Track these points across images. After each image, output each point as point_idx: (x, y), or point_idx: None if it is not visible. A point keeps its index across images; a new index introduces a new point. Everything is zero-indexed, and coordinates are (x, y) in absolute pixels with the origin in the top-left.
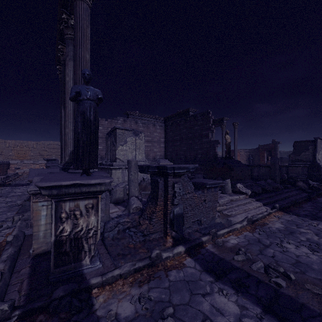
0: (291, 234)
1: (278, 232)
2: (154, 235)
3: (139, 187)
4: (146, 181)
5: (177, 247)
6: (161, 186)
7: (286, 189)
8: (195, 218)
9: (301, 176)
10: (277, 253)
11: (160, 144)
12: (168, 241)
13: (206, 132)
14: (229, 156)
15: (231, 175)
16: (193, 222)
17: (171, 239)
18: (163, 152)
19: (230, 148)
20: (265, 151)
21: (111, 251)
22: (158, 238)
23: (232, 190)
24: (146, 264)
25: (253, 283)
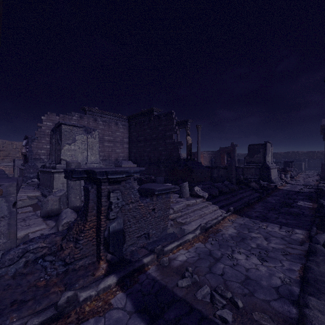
0: (243, 240)
1: (230, 239)
2: (82, 261)
3: None
4: None
5: (107, 278)
6: (92, 197)
7: (241, 190)
8: (142, 231)
9: (254, 177)
10: (227, 269)
11: (123, 144)
12: (101, 267)
13: (169, 133)
14: (190, 157)
15: (192, 177)
16: (138, 237)
17: (105, 263)
18: (126, 153)
19: (191, 149)
20: (225, 153)
21: (3, 298)
22: (87, 265)
23: (190, 194)
24: (47, 318)
25: (194, 322)
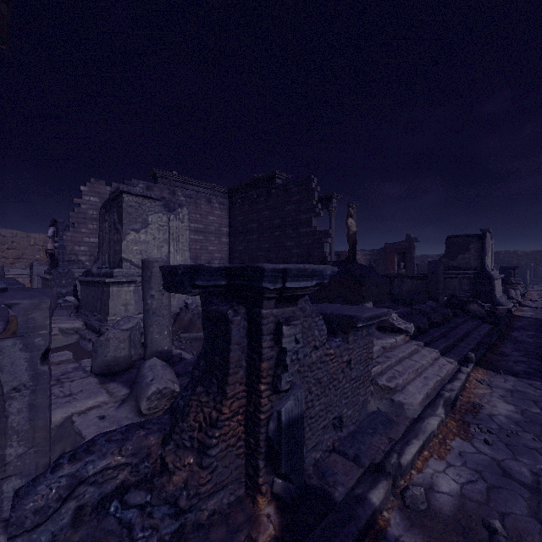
0: None
1: (519, 429)
2: (214, 500)
3: (175, 323)
4: (191, 309)
5: None
6: (237, 335)
7: (456, 318)
8: (330, 413)
9: (458, 294)
10: None
11: (220, 237)
12: (263, 514)
13: (306, 216)
14: (354, 258)
15: (361, 293)
16: (325, 427)
17: (270, 504)
18: (226, 253)
19: (355, 242)
20: (395, 254)
21: None
22: (227, 508)
23: (377, 326)
24: None
25: None
